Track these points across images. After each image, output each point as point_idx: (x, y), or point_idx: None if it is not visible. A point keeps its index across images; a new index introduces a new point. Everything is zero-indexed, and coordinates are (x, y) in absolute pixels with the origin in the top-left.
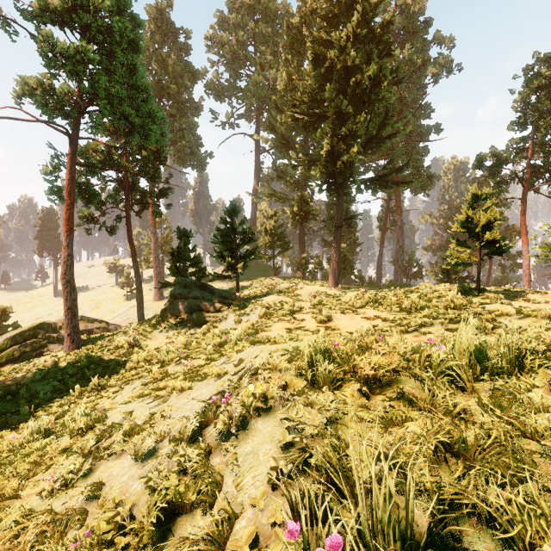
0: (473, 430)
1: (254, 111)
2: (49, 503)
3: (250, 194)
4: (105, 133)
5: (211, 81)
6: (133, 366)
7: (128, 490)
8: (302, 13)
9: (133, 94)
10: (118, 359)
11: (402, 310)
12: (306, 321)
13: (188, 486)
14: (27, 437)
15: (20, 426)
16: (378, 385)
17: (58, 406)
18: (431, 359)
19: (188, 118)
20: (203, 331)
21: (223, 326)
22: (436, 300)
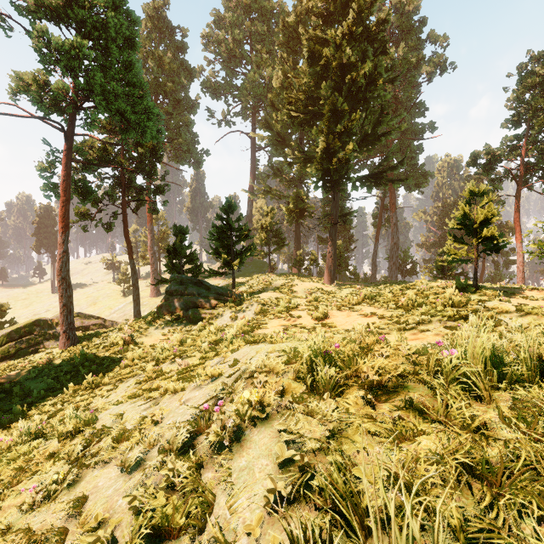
0: (496, 449)
1: (250, 109)
2: (30, 517)
3: (246, 191)
4: (101, 130)
5: (207, 79)
6: (127, 363)
7: (113, 506)
8: (298, 12)
9: (129, 90)
10: (113, 356)
11: (399, 307)
12: (303, 318)
13: (175, 508)
14: (16, 439)
15: (12, 425)
16: (383, 391)
17: (51, 405)
18: (442, 364)
19: (184, 116)
20: (199, 327)
21: (219, 323)
22: (432, 296)
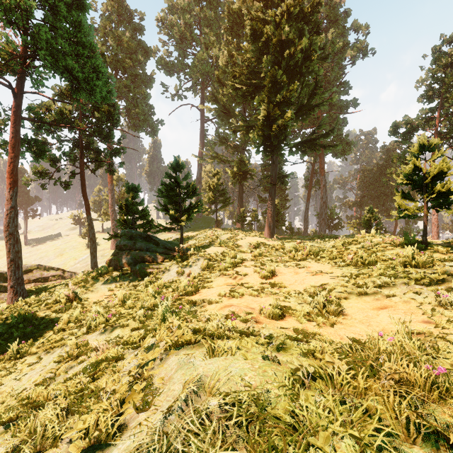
0: None
1: (199, 85)
2: None
3: (195, 156)
4: (61, 96)
5: (162, 57)
6: (61, 327)
7: None
8: None
9: (78, 50)
10: (53, 315)
11: (346, 263)
12: (249, 276)
13: None
14: None
15: None
16: None
17: None
18: None
19: (141, 89)
20: (145, 283)
21: (165, 278)
22: (380, 253)
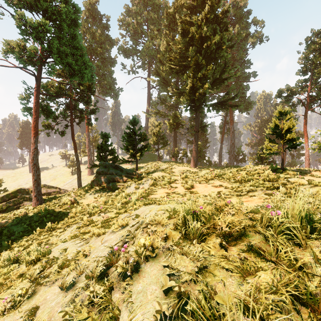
0: (315, 283)
1: (147, 64)
2: (2, 319)
3: (144, 112)
4: (58, 75)
5: (121, 46)
6: (72, 215)
7: (54, 315)
8: (175, 6)
9: (74, 51)
10: (64, 211)
11: (236, 181)
12: (178, 188)
13: None
14: (1, 264)
15: (1, 254)
16: (232, 238)
17: (25, 241)
18: (271, 221)
19: (108, 68)
20: (116, 193)
21: (128, 191)
22: (256, 175)
